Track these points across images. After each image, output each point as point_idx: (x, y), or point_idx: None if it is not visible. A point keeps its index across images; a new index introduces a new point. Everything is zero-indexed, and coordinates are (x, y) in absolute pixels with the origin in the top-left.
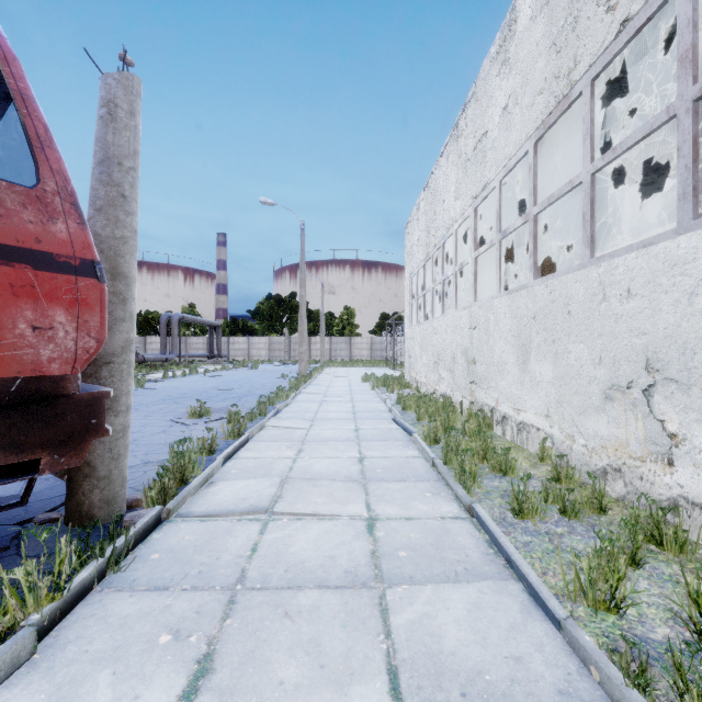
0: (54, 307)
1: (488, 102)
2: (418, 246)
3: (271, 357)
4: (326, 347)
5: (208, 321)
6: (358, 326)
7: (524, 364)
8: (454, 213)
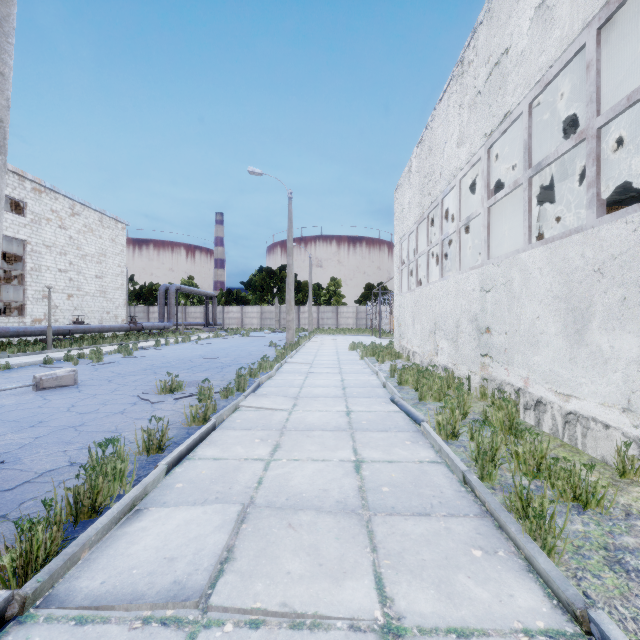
0: None
1: (511, 10)
2: (409, 208)
3: (262, 325)
4: (314, 316)
5: (204, 292)
6: (344, 296)
7: (578, 335)
8: (458, 161)
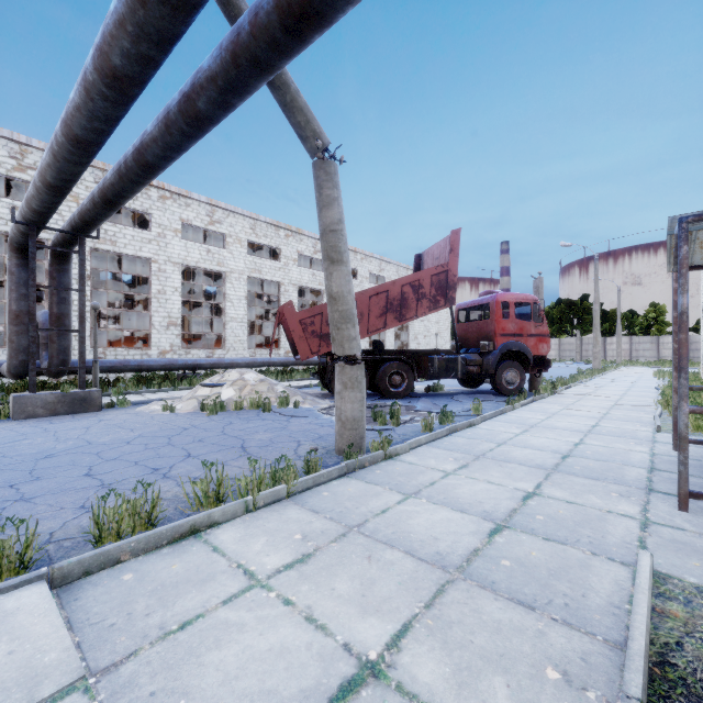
0: (544, 343)
1: None
2: None
3: (561, 356)
4: (624, 347)
5: None
6: (669, 324)
7: None
8: None
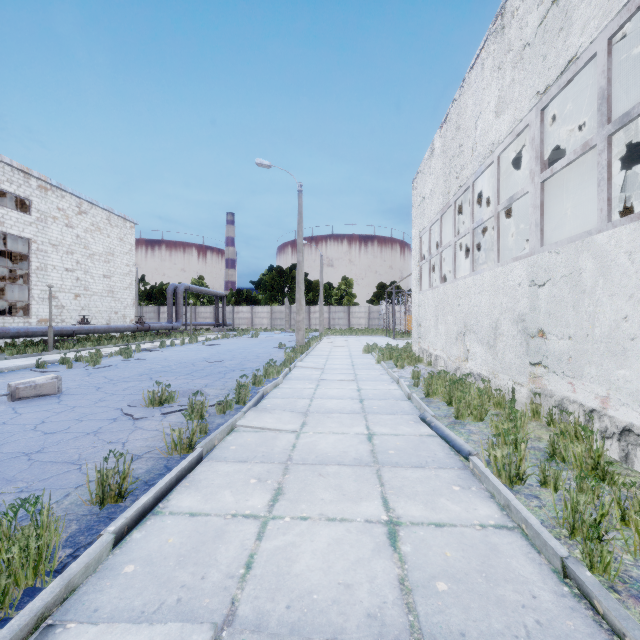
0: None
1: None
2: (431, 197)
3: (273, 325)
4: (325, 316)
5: (214, 292)
6: (355, 295)
7: None
8: (496, 133)
